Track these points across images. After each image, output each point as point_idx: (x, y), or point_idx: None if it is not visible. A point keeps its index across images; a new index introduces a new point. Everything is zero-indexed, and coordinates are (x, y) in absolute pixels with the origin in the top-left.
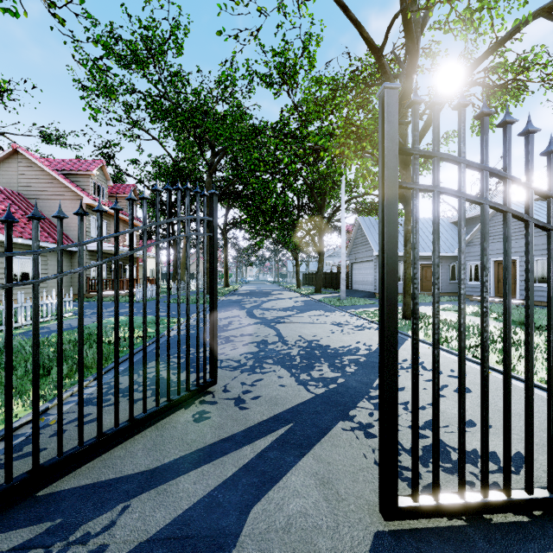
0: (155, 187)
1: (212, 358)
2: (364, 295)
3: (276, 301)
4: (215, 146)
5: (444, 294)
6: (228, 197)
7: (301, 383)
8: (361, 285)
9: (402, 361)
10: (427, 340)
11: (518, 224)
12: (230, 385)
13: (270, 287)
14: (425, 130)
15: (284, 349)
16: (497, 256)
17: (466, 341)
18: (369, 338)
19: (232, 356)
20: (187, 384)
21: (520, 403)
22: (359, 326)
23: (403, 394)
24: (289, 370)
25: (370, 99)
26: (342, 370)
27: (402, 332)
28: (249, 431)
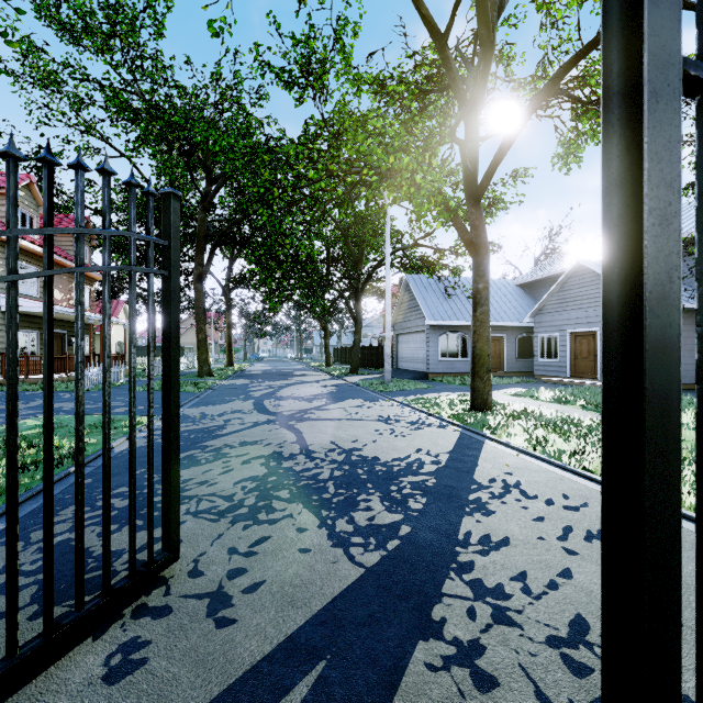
0: (4, 148)
1: (169, 511)
2: (414, 377)
3: (297, 385)
4: (213, 171)
5: (510, 373)
6: (231, 241)
7: (339, 541)
8: (410, 363)
9: (489, 482)
10: (511, 442)
11: (599, 287)
12: (206, 558)
13: (291, 365)
14: (503, 152)
15: (309, 468)
16: (574, 326)
17: (566, 444)
18: (432, 442)
19: (221, 487)
20: (105, 580)
21: (692, 559)
22: (416, 422)
23: (511, 554)
24: (317, 512)
25: (424, 115)
26: (404, 506)
27: (475, 430)
28: (228, 701)
